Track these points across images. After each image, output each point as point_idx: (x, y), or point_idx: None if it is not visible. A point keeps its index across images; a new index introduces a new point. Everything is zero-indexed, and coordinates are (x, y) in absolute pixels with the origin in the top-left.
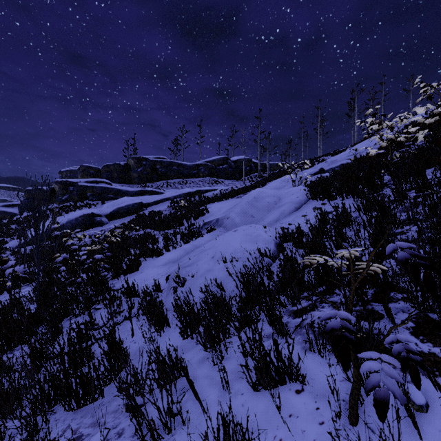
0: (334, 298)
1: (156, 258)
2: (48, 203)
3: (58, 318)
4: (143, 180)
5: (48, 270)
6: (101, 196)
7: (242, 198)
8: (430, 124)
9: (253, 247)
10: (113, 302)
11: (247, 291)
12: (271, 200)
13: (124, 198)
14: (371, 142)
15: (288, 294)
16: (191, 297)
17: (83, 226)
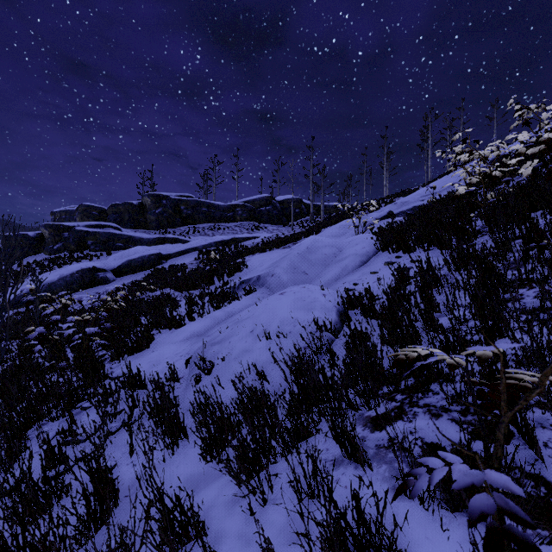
0: (430, 399)
1: (174, 330)
2: (34, 254)
3: (21, 427)
4: (163, 224)
5: (26, 346)
6: (107, 245)
7: (291, 248)
8: (533, 154)
9: (307, 317)
10: (106, 400)
11: (301, 386)
12: (329, 252)
13: (137, 248)
14: (450, 180)
15: (362, 392)
16: (221, 390)
17: (80, 284)
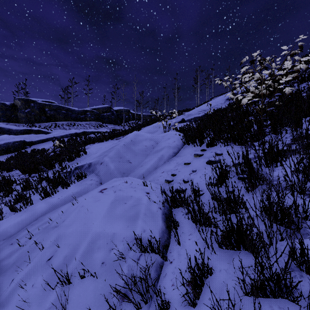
0: None
1: None
2: None
3: None
4: (31, 120)
5: None
6: None
7: (119, 140)
8: (287, 80)
9: (128, 233)
10: None
11: None
12: (149, 144)
13: (3, 136)
14: (213, 104)
15: None
16: None
17: None
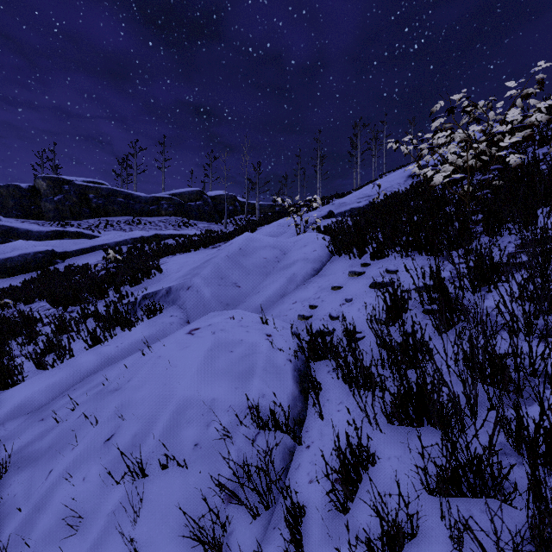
0: None
1: None
2: None
3: None
4: (64, 214)
5: None
6: None
7: (219, 248)
8: (514, 142)
9: (236, 398)
10: None
11: None
12: (270, 255)
13: (17, 243)
14: (384, 184)
15: None
16: None
17: None
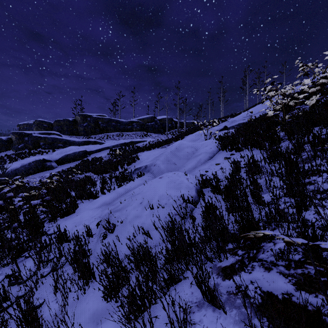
0: (262, 255)
1: (92, 201)
2: (6, 150)
3: None
4: (88, 132)
5: None
6: (52, 145)
7: (166, 148)
8: (313, 92)
9: (177, 194)
10: (40, 252)
11: (173, 245)
12: (190, 151)
13: (71, 147)
14: (260, 108)
15: (215, 250)
16: (120, 244)
17: (35, 170)
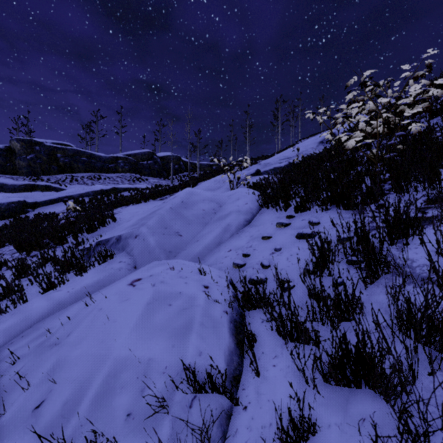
0: None
1: None
2: None
3: None
4: (36, 171)
5: None
6: None
7: (164, 201)
8: (414, 113)
9: (173, 358)
10: None
11: None
12: (208, 207)
13: None
14: (300, 148)
15: None
16: None
17: None
